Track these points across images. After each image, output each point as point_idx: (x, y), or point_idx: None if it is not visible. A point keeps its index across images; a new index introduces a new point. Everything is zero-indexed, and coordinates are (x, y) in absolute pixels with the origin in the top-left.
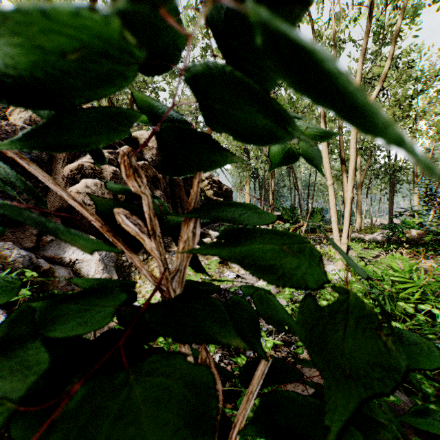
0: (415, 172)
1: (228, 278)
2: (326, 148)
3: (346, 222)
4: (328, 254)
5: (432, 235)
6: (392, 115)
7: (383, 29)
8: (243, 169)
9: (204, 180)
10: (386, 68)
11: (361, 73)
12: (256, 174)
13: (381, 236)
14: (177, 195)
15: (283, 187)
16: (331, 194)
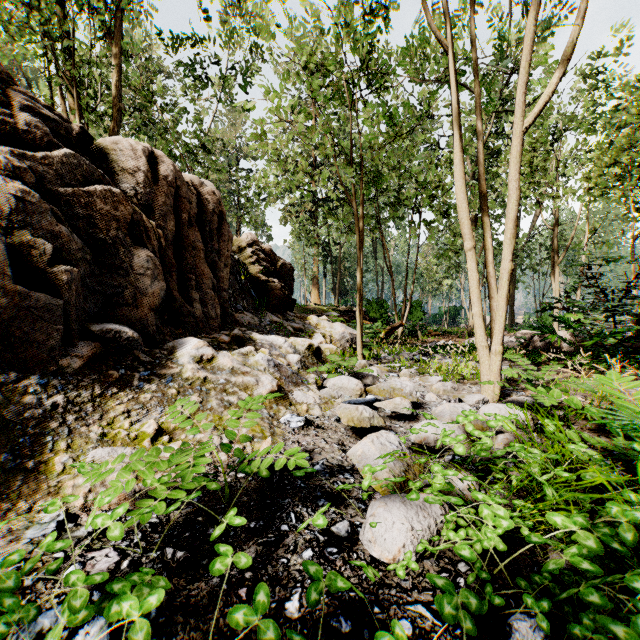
0: (556, 248)
1: (288, 428)
2: (463, 183)
3: (501, 314)
4: (455, 371)
5: (601, 338)
6: (528, 162)
7: (509, 45)
8: (309, 241)
9: (245, 247)
10: (573, 36)
11: (532, 40)
12: (327, 251)
13: (513, 341)
14: (190, 266)
15: (366, 271)
16: (471, 266)
